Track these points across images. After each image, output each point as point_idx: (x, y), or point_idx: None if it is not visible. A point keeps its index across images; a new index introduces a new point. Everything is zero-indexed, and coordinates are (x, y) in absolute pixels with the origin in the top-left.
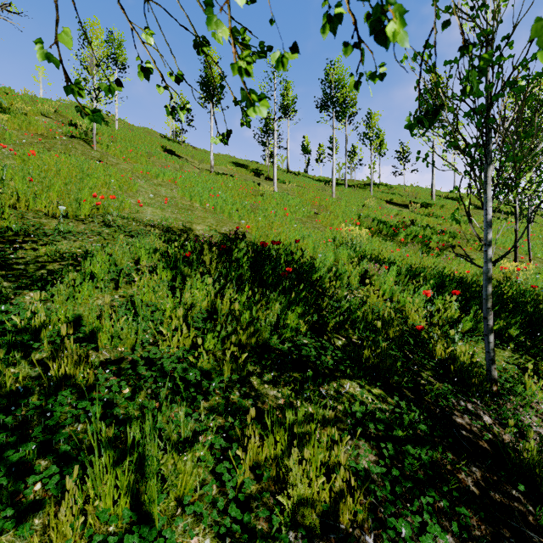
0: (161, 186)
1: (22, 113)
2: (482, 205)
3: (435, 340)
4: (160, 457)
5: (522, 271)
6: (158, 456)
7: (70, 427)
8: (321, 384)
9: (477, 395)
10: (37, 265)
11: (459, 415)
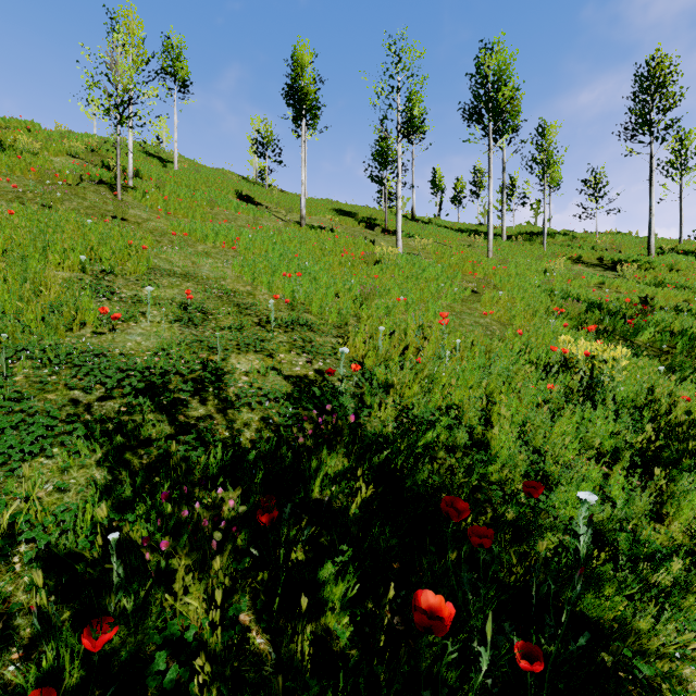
0: (208, 255)
1: (32, 152)
2: None
3: None
4: None
5: None
6: None
7: None
8: None
9: None
10: None
11: None
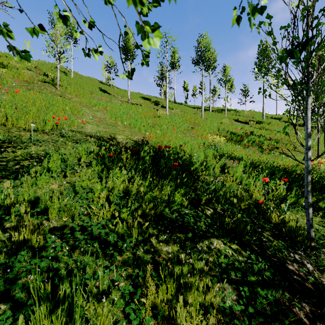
0: (97, 111)
1: (15, 68)
2: (304, 123)
3: (271, 210)
4: (84, 305)
5: (322, 164)
6: (82, 305)
7: (25, 278)
8: (198, 242)
9: (301, 249)
10: (14, 162)
11: (290, 263)
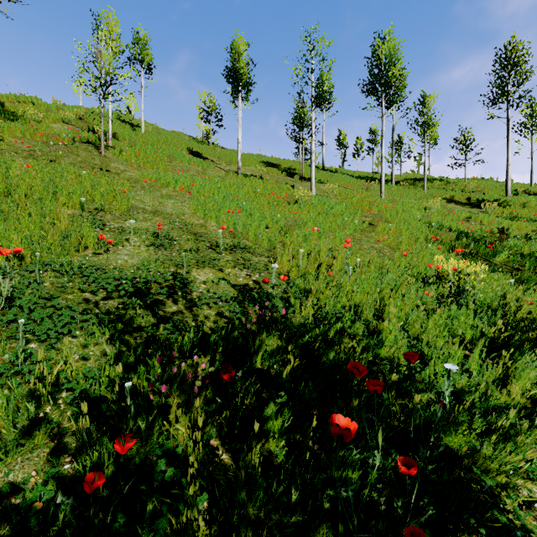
0: (170, 197)
1: (37, 120)
2: None
3: None
4: None
5: None
6: None
7: None
8: None
9: None
10: None
11: None
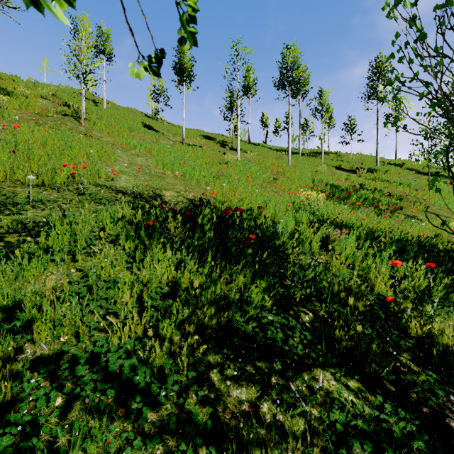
0: (138, 156)
1: (24, 95)
2: None
3: (408, 315)
4: None
5: None
6: None
7: None
8: (291, 377)
9: None
10: None
11: (452, 416)
